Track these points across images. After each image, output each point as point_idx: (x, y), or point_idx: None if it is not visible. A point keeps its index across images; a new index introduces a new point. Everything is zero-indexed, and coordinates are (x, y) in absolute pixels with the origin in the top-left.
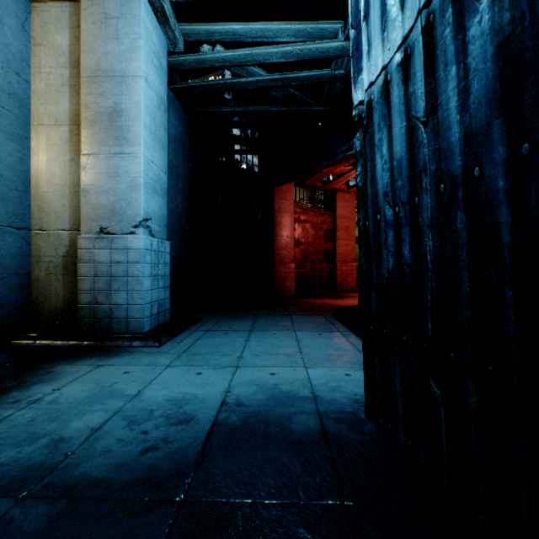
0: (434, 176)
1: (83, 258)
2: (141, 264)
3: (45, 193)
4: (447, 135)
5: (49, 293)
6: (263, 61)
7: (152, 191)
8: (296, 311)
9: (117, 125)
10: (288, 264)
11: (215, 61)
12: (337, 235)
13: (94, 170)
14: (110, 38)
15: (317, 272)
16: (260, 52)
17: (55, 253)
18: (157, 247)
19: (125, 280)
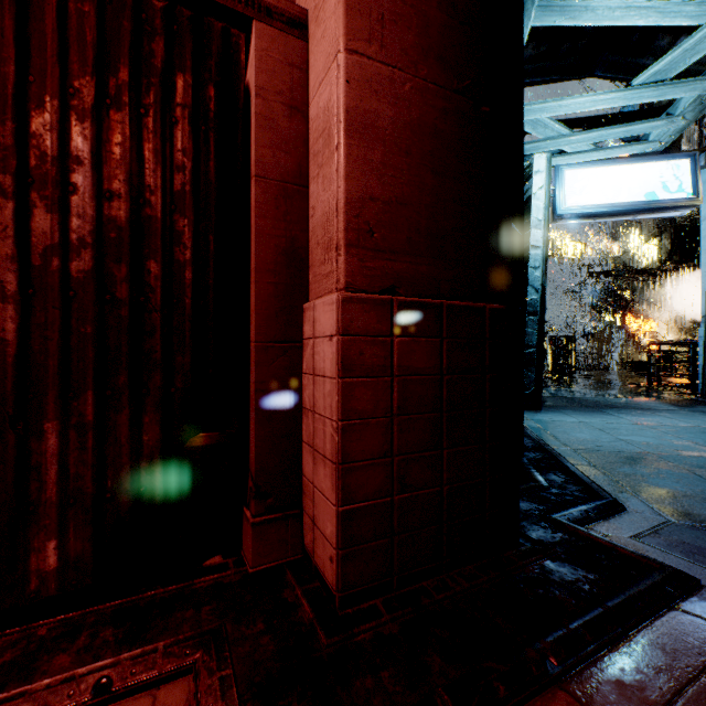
0: None
1: None
2: None
3: None
4: None
5: None
6: None
7: None
8: None
9: None
10: None
11: None
12: None
13: None
14: None
15: None
16: None
17: None
18: None
19: None
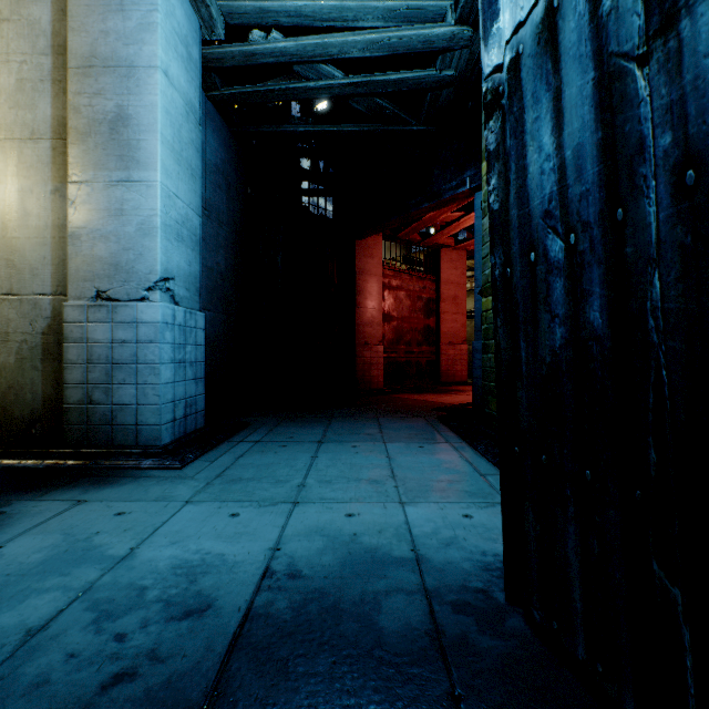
0: (669, 157)
1: (71, 335)
2: (157, 344)
3: (16, 239)
4: (707, 61)
5: (21, 388)
6: (339, 56)
7: (176, 238)
8: (385, 411)
9: (122, 139)
10: (375, 346)
11: (270, 54)
12: (441, 307)
13: (88, 205)
14: (112, 10)
15: (414, 357)
16: (335, 41)
17: (30, 328)
18: (183, 320)
19: (134, 369)
